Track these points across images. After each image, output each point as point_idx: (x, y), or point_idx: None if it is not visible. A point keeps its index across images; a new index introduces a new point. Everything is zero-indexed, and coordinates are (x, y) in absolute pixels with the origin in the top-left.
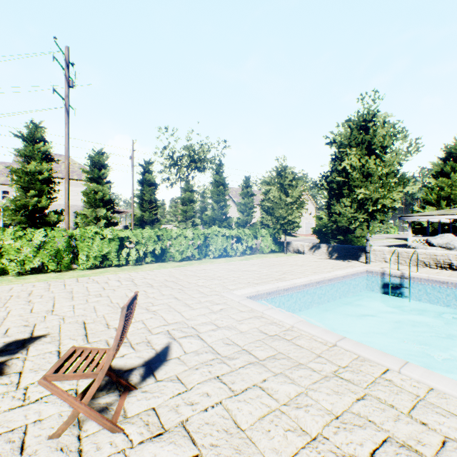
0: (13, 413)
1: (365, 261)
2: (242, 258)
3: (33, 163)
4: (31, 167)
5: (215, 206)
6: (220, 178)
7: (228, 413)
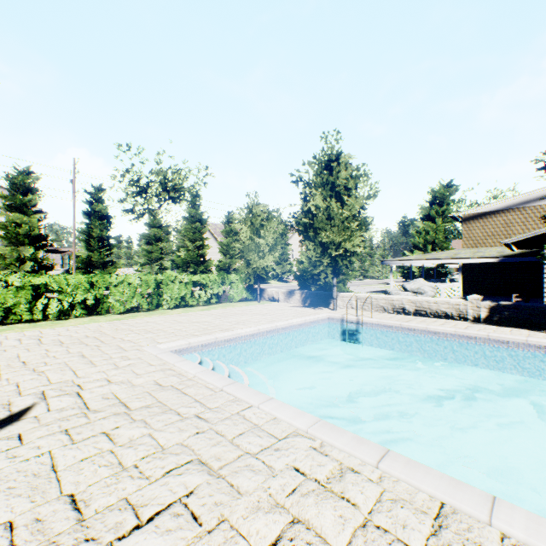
0: None
1: (333, 308)
2: (204, 308)
3: None
4: None
5: (190, 245)
6: (196, 212)
7: (52, 459)
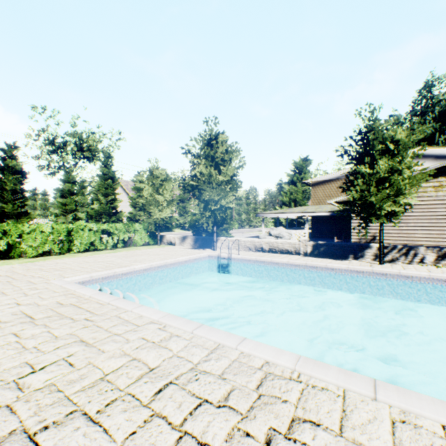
0: None
1: (214, 249)
2: (111, 251)
3: None
4: None
5: (102, 199)
6: (109, 171)
7: None
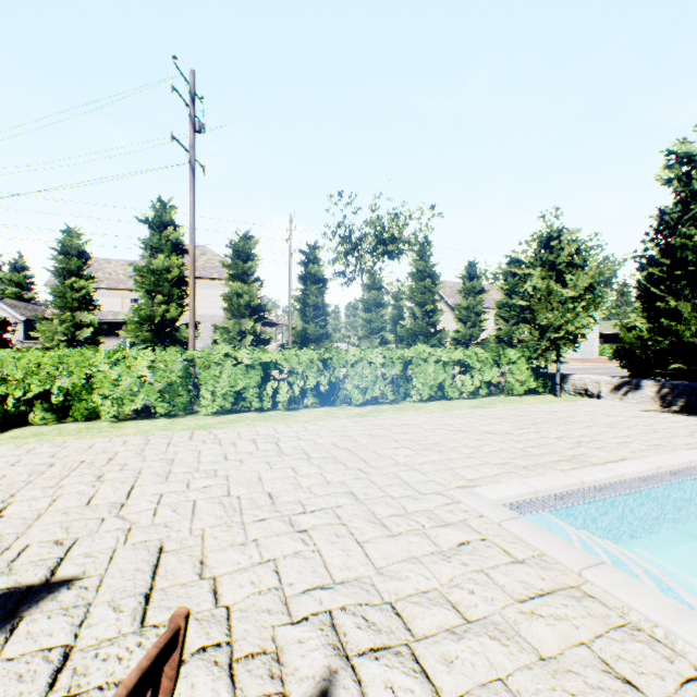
0: None
1: None
2: (473, 404)
3: (160, 257)
4: (158, 263)
5: (417, 311)
6: (425, 265)
7: None
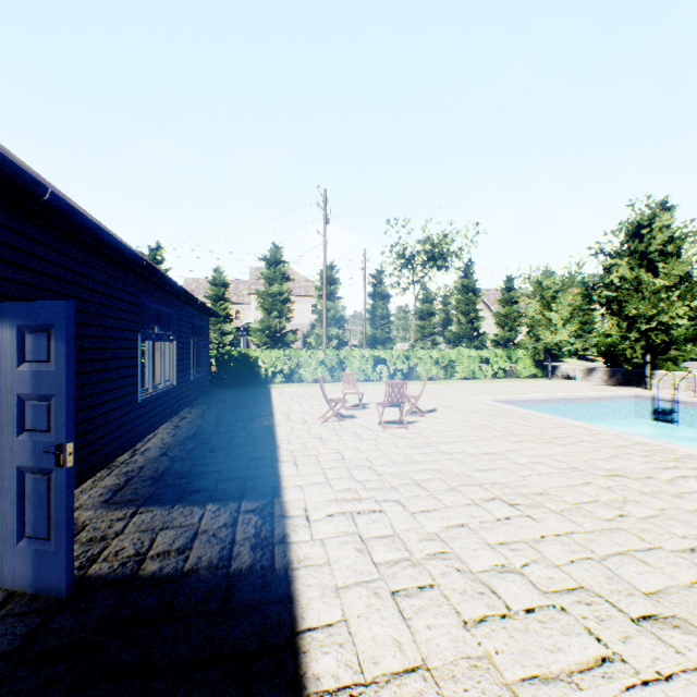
0: (385, 413)
1: (644, 387)
2: (491, 381)
3: (275, 285)
4: (274, 289)
5: (461, 319)
6: (468, 281)
7: (464, 419)
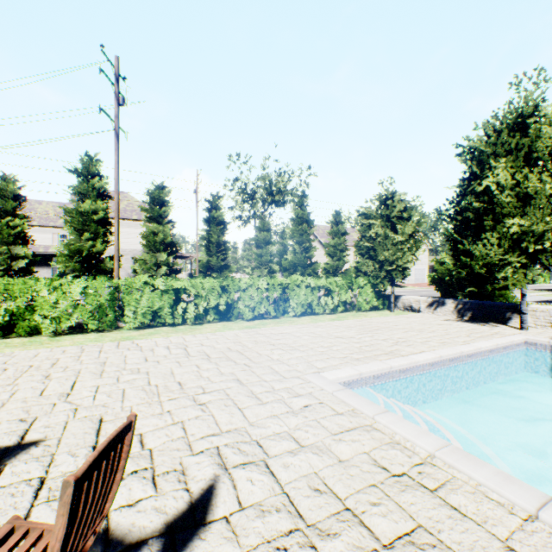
0: None
1: (520, 326)
2: (333, 317)
3: (87, 201)
4: (86, 206)
5: (296, 248)
6: (303, 213)
7: None
